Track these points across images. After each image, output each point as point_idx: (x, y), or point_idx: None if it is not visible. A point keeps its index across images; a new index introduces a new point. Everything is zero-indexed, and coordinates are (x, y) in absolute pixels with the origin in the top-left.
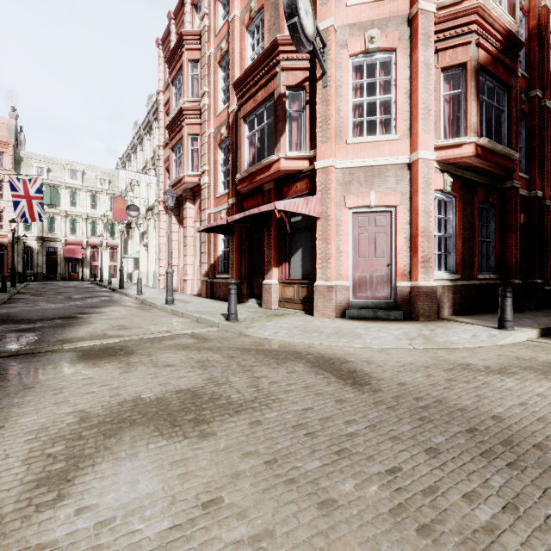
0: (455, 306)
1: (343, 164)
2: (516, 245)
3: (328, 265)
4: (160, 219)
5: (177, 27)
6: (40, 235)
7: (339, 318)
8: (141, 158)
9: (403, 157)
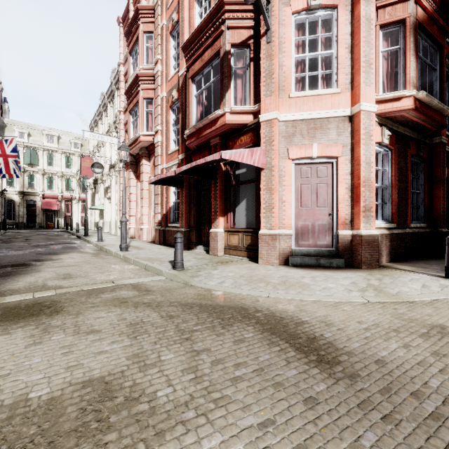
0: (392, 254)
1: (286, 116)
2: (444, 196)
3: (272, 214)
4: (121, 175)
5: (135, 6)
6: (21, 190)
7: (283, 265)
8: (106, 123)
9: (344, 110)
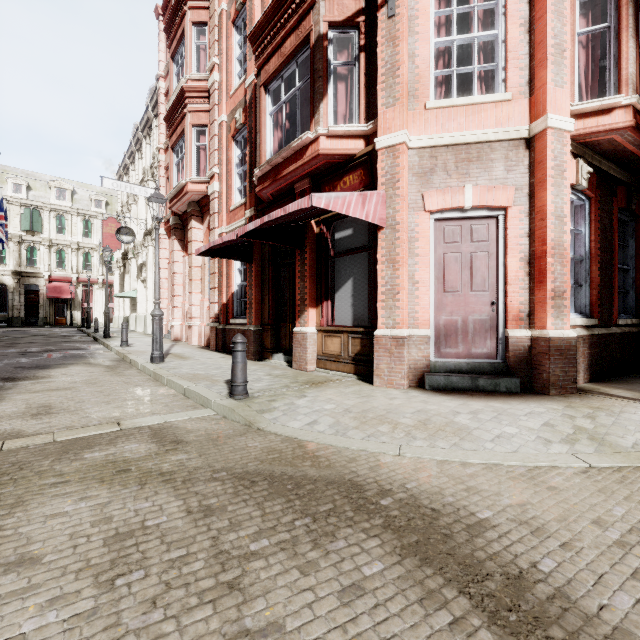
0: (592, 368)
1: (420, 140)
2: None
3: (397, 303)
4: (160, 245)
5: None
6: (17, 269)
7: (415, 388)
8: (140, 169)
9: (518, 129)
